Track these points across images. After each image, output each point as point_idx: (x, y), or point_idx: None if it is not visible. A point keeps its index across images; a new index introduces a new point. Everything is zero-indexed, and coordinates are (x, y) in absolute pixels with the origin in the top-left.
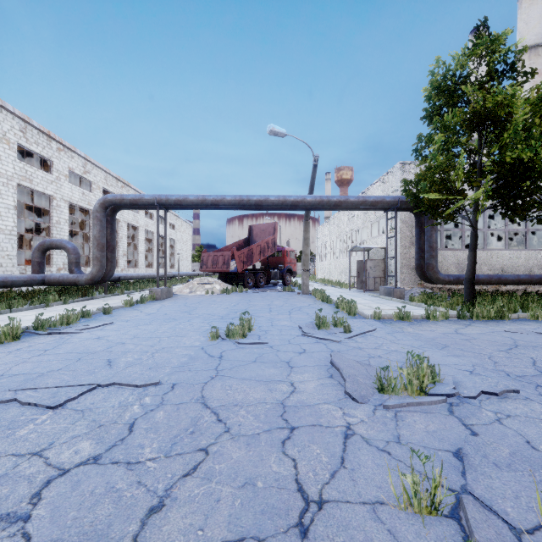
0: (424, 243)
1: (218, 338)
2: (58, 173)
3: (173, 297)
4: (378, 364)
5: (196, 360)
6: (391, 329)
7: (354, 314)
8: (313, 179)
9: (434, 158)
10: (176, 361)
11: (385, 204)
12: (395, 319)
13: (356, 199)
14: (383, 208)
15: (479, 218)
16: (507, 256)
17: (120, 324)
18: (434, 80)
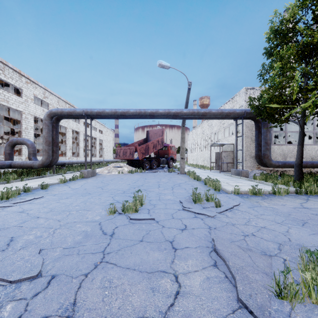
0: (261, 140)
1: (116, 212)
2: (26, 97)
3: (96, 176)
4: (255, 246)
5: (88, 238)
6: (251, 204)
7: (219, 190)
8: (188, 98)
9: (273, 80)
10: (71, 240)
11: (236, 114)
12: (249, 194)
13: (216, 111)
14: (233, 117)
15: (291, 126)
16: (315, 149)
17: (47, 198)
18: (273, 27)
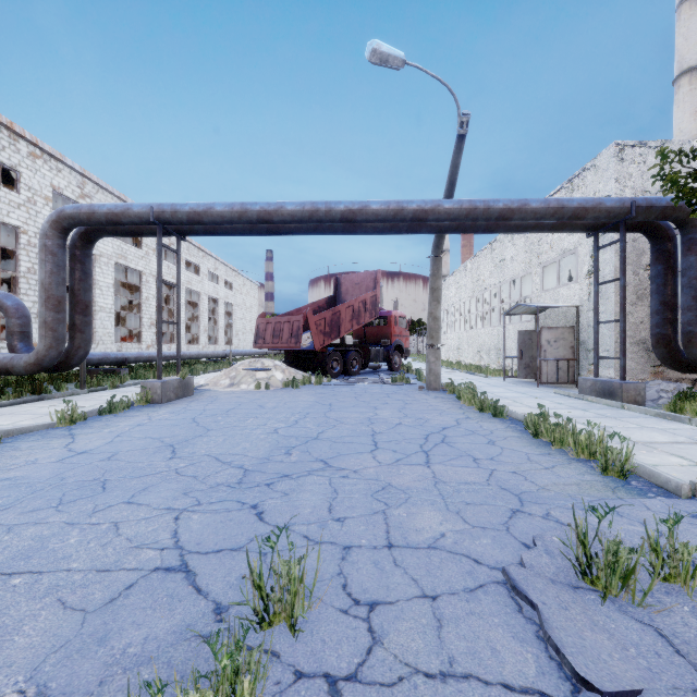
0: (674, 293)
1: None
2: (30, 192)
3: (192, 396)
4: None
5: None
6: None
7: (622, 473)
8: (455, 169)
9: None
10: None
11: (603, 214)
12: None
13: (542, 204)
14: (589, 226)
15: None
16: None
17: None
18: None
